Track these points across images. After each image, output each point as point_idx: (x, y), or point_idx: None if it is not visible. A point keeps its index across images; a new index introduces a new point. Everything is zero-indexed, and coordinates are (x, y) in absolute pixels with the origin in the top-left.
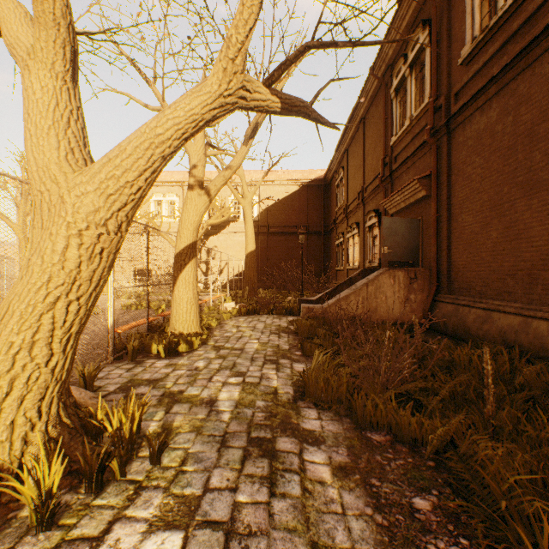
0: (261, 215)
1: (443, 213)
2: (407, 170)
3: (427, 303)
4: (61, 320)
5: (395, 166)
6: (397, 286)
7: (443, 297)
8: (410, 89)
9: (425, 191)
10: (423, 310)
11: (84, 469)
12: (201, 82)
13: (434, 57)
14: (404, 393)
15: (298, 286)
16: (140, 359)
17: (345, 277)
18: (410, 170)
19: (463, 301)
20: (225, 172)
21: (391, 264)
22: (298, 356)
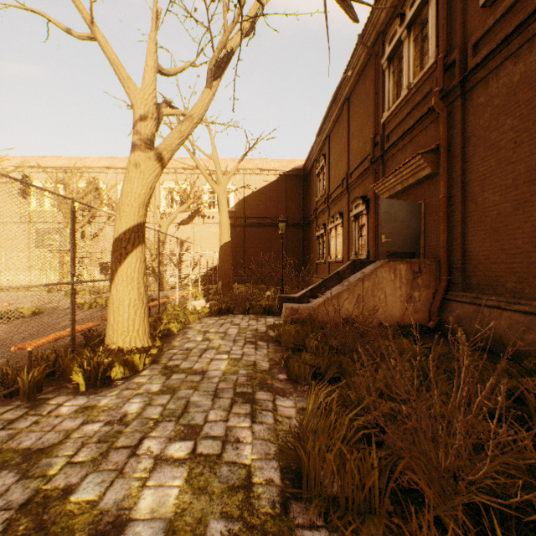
0: (237, 206)
1: (456, 192)
2: (403, 148)
3: (436, 302)
4: None
5: (388, 145)
6: (398, 281)
7: (456, 295)
8: (408, 54)
9: (430, 168)
10: (430, 310)
11: None
12: None
13: (444, 4)
14: (478, 478)
15: (276, 281)
16: (43, 396)
17: (326, 271)
18: (407, 147)
19: (490, 301)
20: (181, 126)
21: (390, 255)
22: (282, 382)
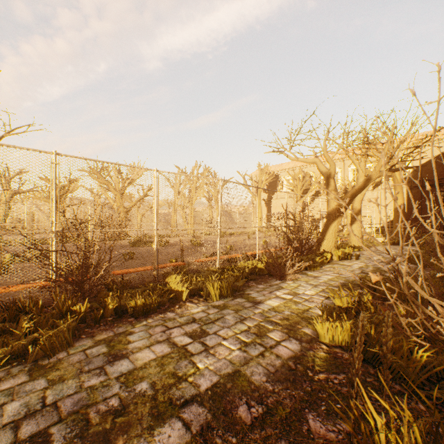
0: (413, 172)
1: None
2: None
3: None
4: (336, 229)
5: None
6: None
7: None
8: None
9: None
10: None
11: (343, 255)
12: (367, 176)
13: None
14: None
15: None
16: None
17: None
18: None
19: None
20: None
21: None
22: None
